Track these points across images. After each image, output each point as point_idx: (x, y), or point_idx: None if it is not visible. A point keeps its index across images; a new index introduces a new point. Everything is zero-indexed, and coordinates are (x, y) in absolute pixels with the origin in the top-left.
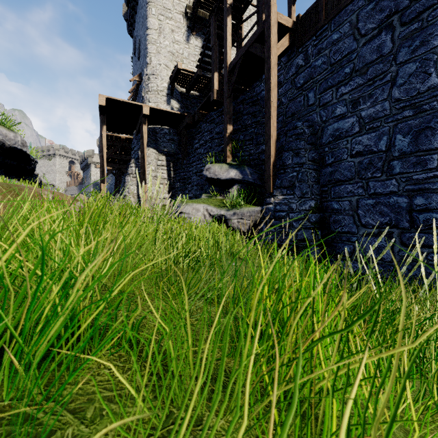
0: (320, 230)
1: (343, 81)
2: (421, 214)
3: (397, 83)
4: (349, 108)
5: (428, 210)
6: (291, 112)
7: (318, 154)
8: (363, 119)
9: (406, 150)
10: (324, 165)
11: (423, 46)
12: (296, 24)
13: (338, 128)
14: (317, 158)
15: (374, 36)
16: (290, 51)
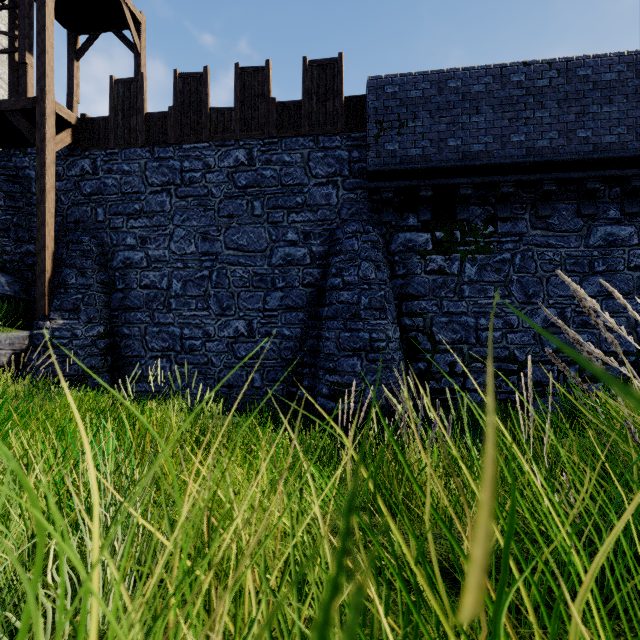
0: (111, 355)
1: (133, 214)
2: (188, 341)
3: (174, 239)
4: (139, 242)
5: (191, 338)
6: (74, 218)
7: (109, 276)
8: (151, 257)
9: (179, 293)
10: (115, 289)
11: (189, 221)
12: (82, 122)
13: (129, 257)
14: (108, 281)
15: (158, 191)
16: (73, 146)
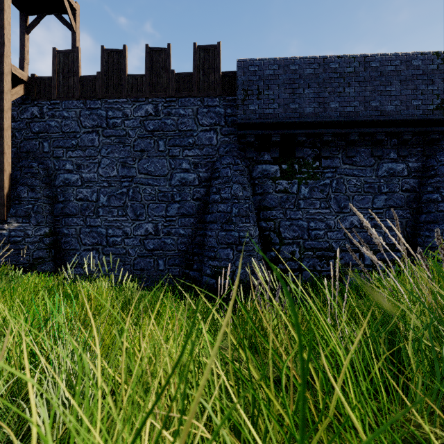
0: (54, 249)
1: (71, 148)
2: (111, 238)
3: (101, 166)
4: (75, 168)
5: (114, 236)
6: (26, 149)
7: (52, 192)
8: (84, 179)
9: (105, 204)
10: (57, 201)
11: (112, 153)
12: (32, 80)
13: (68, 178)
14: (52, 195)
15: (90, 132)
16: (25, 97)
